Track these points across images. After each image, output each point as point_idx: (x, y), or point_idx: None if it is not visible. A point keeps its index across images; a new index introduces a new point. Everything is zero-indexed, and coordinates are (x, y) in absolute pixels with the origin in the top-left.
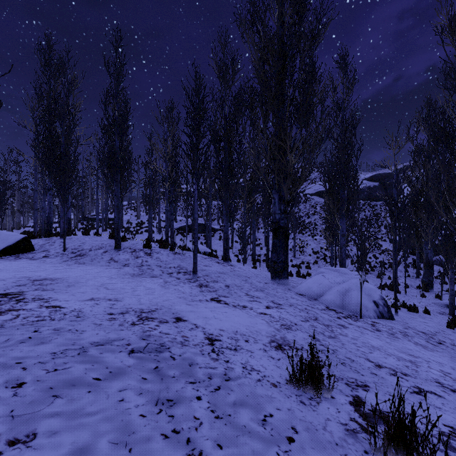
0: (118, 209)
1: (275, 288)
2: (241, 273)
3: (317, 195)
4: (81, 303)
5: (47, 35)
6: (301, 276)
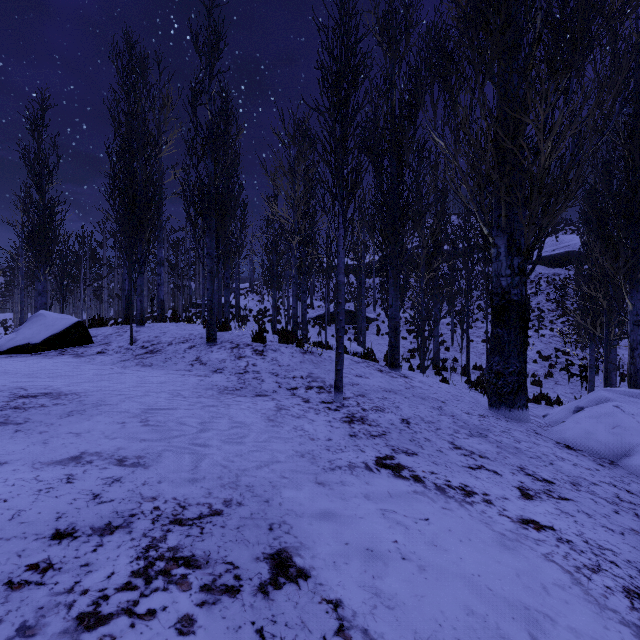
0: (212, 277)
1: (507, 430)
2: (427, 392)
3: (540, 263)
4: (29, 473)
5: (126, 33)
6: (530, 399)
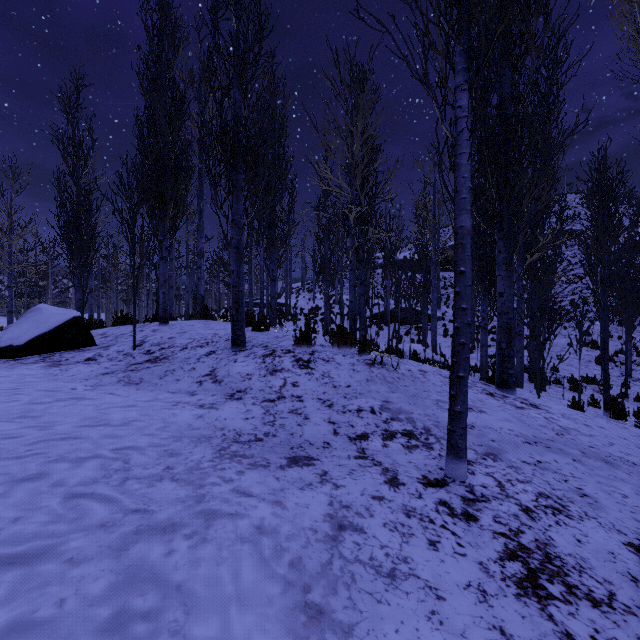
0: (239, 254)
1: None
2: (597, 442)
3: None
4: None
5: None
6: None
